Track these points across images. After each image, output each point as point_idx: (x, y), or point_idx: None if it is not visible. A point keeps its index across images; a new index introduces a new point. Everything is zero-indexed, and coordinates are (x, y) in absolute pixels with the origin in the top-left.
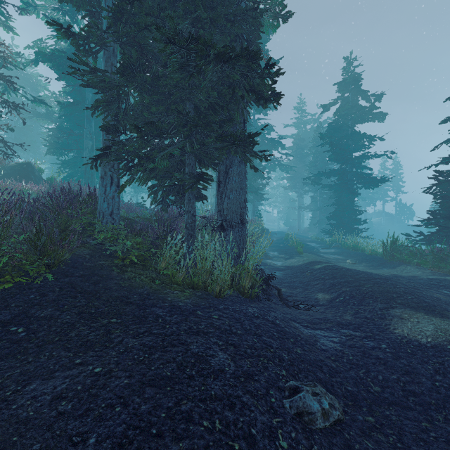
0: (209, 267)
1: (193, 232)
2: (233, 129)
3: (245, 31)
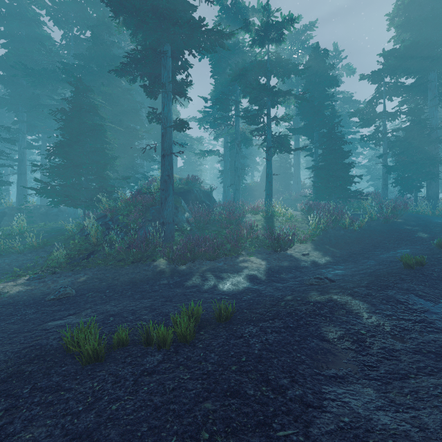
0: (423, 209)
1: (416, 201)
2: (432, 169)
3: (437, 140)
